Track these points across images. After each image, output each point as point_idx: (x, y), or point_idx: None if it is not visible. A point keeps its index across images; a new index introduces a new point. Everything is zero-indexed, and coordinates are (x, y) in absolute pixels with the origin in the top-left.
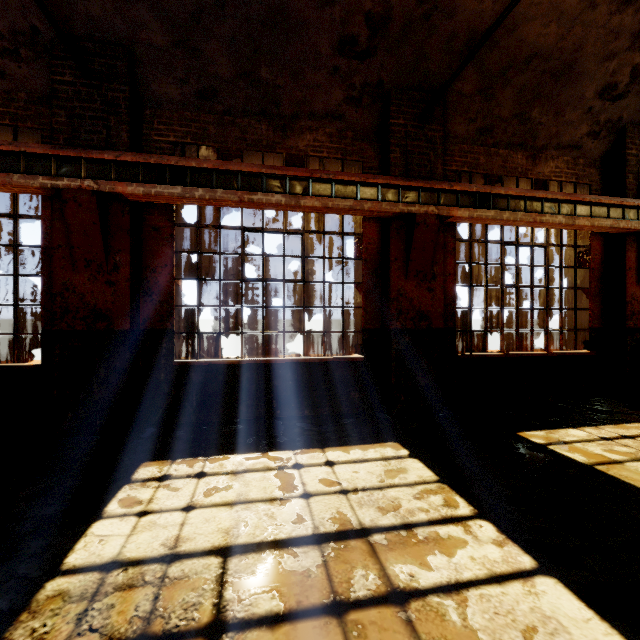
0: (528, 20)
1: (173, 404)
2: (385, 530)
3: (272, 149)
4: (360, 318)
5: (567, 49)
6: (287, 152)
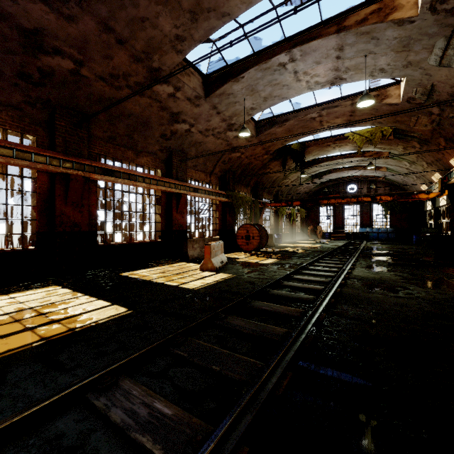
0: (126, 101)
1: None
2: (42, 305)
3: None
4: (36, 226)
5: (145, 116)
6: None
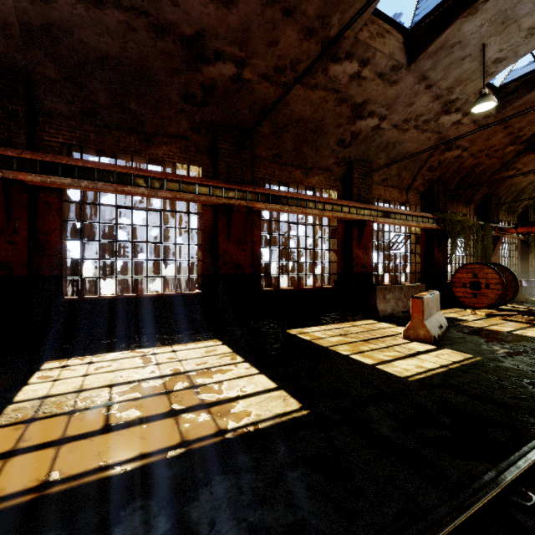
0: (294, 102)
1: (61, 328)
2: (197, 370)
3: (139, 154)
4: (201, 267)
5: (317, 119)
6: (150, 157)
